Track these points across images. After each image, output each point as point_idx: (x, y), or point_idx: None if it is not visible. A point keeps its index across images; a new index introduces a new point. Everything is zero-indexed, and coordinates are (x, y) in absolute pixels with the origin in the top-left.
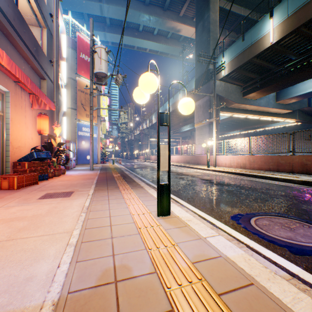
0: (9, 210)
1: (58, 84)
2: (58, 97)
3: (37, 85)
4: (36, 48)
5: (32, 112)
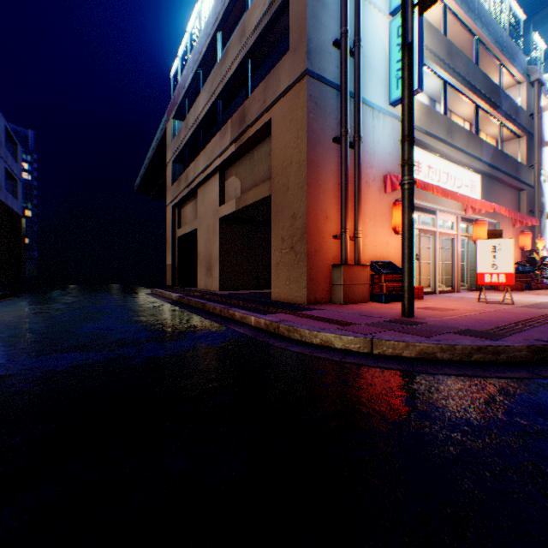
0: (513, 295)
1: (537, 187)
2: (538, 202)
3: (514, 200)
4: (515, 169)
5: (511, 230)
